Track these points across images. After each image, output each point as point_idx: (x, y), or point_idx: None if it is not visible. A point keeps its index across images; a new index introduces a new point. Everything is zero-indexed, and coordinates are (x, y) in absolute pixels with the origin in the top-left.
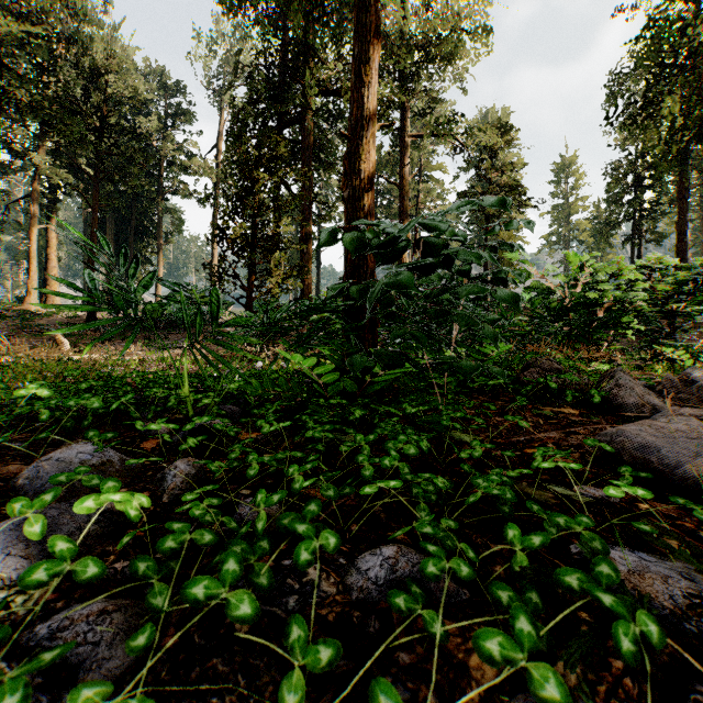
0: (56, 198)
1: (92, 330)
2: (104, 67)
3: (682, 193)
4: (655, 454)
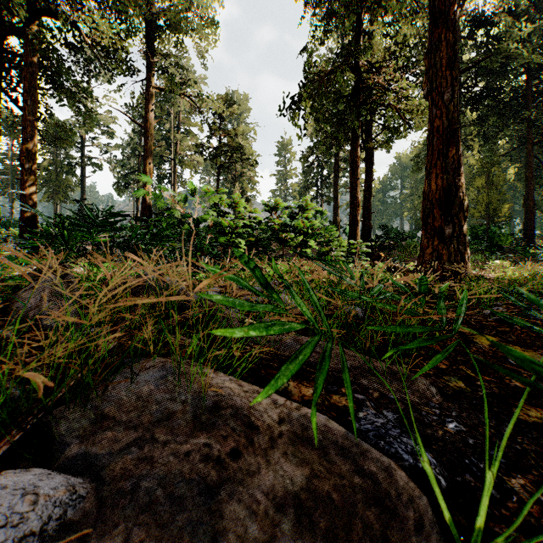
0: None
1: None
2: None
3: (336, 173)
4: None
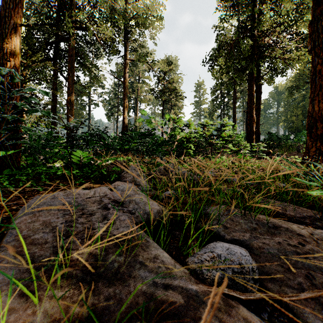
0: None
1: None
2: None
3: (234, 100)
4: (24, 210)
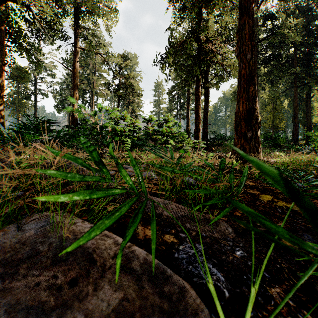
0: None
1: None
2: None
3: (188, 101)
4: None
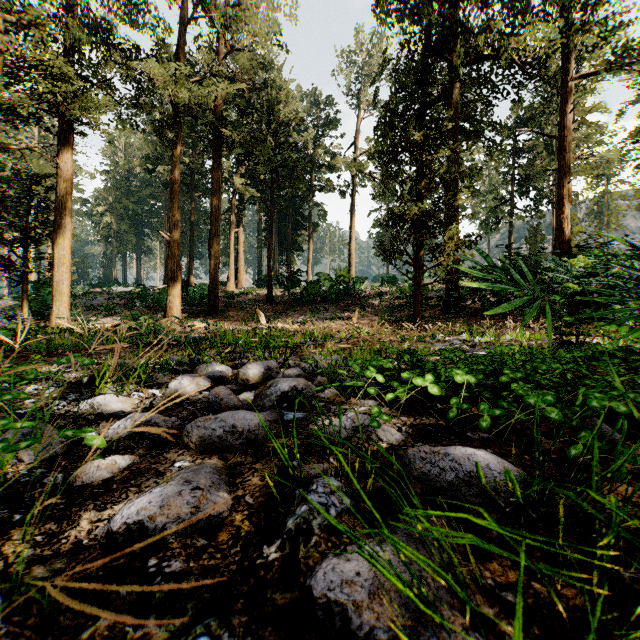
0: (243, 208)
1: (271, 304)
2: (279, 100)
3: None
4: None
